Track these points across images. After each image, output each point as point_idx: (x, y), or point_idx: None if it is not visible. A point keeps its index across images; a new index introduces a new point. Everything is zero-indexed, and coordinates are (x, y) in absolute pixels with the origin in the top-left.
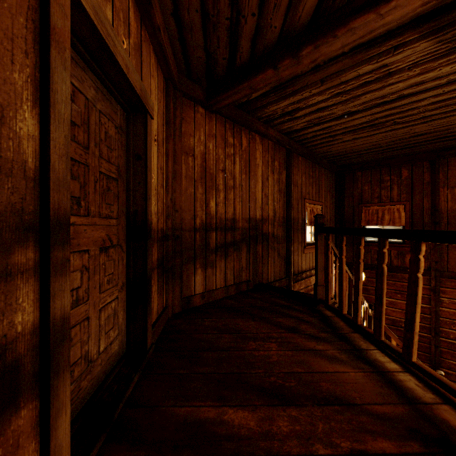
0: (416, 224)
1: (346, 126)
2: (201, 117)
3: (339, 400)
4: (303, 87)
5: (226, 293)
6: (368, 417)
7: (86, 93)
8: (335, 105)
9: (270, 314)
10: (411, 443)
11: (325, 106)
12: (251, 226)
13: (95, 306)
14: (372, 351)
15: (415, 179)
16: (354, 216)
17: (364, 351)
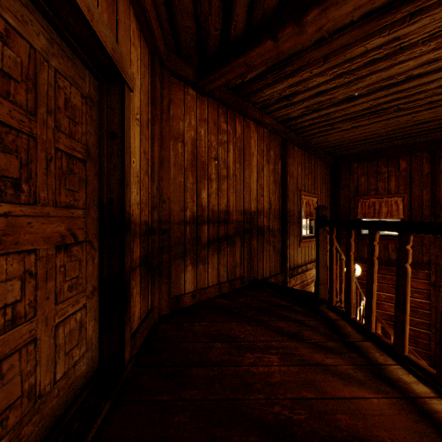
0: (415, 216)
1: (346, 113)
2: (192, 100)
3: None
4: (303, 67)
5: (219, 291)
6: None
7: (31, 40)
8: (337, 87)
9: (268, 317)
10: None
11: (326, 89)
12: (245, 218)
13: (48, 321)
14: (393, 367)
15: (414, 171)
16: (350, 209)
17: (382, 367)
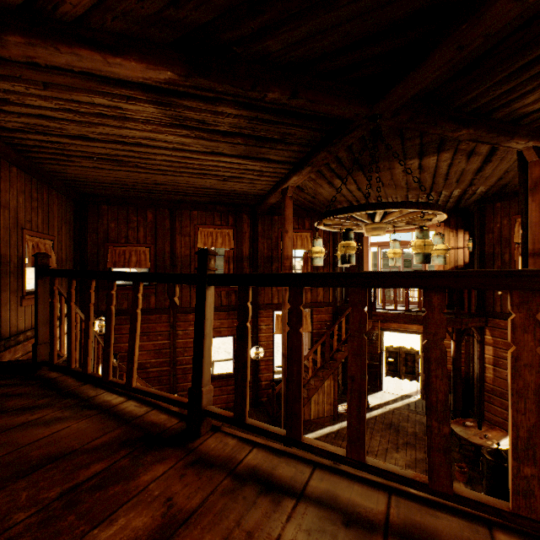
0: (160, 266)
1: (85, 150)
2: None
3: (54, 457)
4: (14, 77)
5: None
6: (85, 455)
7: None
8: (68, 121)
9: None
10: (121, 452)
11: (54, 116)
12: None
13: None
14: (102, 395)
15: (159, 224)
16: (99, 257)
17: (93, 398)
